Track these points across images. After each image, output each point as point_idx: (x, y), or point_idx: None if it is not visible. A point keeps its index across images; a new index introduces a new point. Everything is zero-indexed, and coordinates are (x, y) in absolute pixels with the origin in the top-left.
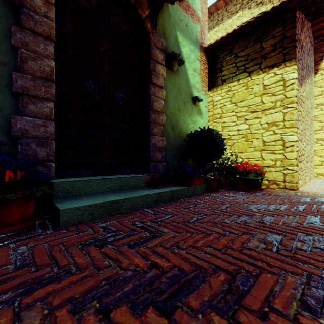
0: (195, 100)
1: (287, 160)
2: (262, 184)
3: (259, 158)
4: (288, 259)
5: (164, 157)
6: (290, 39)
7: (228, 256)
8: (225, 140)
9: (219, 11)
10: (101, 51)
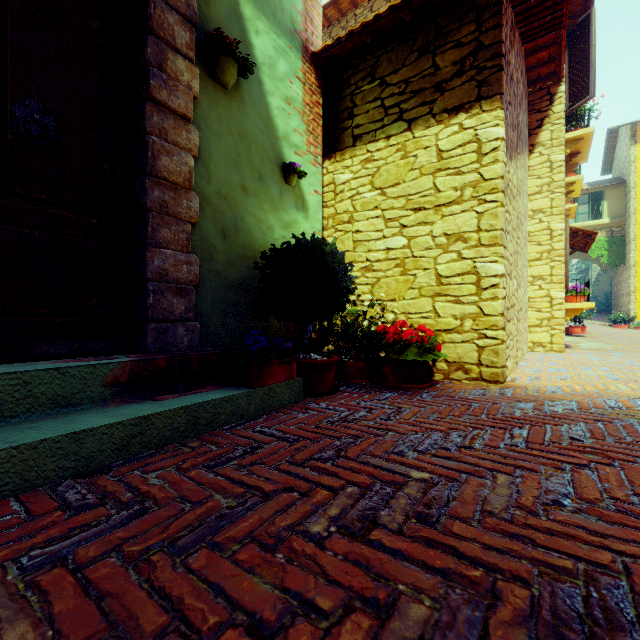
0: (288, 172)
1: (486, 316)
2: (436, 370)
3: (429, 313)
4: None
5: (194, 309)
6: (492, 51)
7: None
8: (360, 272)
9: (359, 11)
10: None
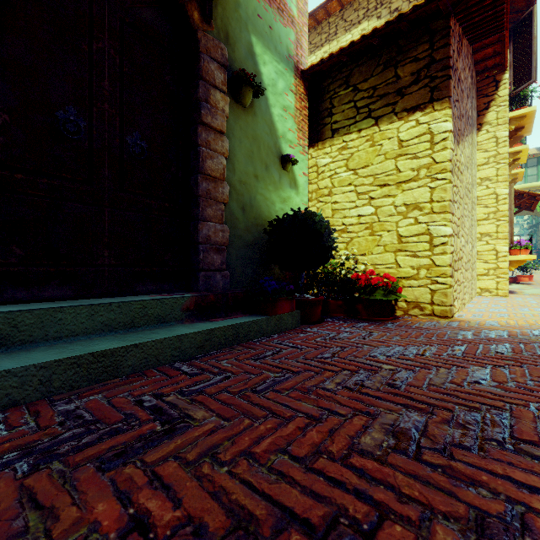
0: (285, 161)
1: (437, 267)
2: (397, 308)
3: (392, 264)
4: (439, 476)
5: (226, 262)
6: (442, 64)
7: (317, 478)
8: (337, 233)
9: (332, 19)
10: (94, 51)
